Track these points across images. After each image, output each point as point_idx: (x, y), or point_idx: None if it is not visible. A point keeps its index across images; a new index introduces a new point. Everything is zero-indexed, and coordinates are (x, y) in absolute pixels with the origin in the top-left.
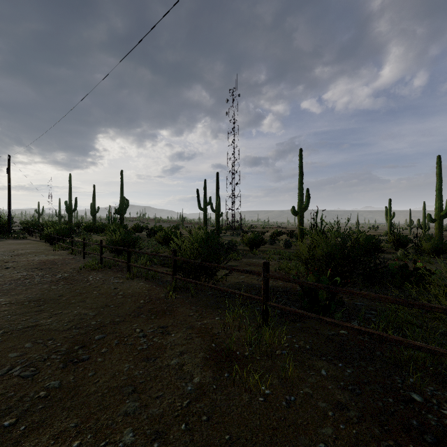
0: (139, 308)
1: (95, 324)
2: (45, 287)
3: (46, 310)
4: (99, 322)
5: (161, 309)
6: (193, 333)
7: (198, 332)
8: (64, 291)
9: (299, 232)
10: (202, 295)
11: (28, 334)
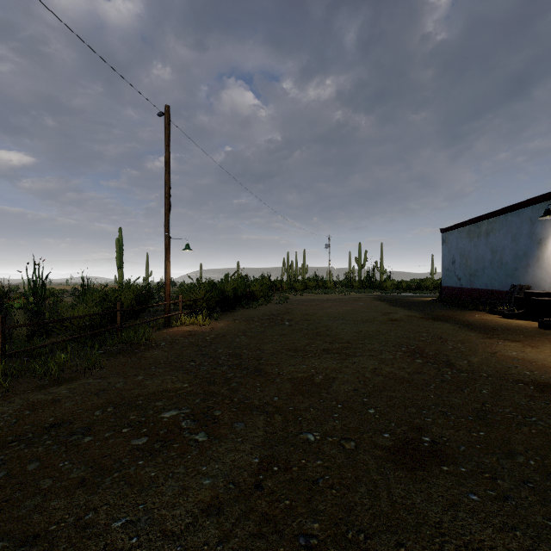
0: None
1: None
2: None
3: None
4: None
5: None
6: None
7: None
8: None
9: None
10: None
11: None
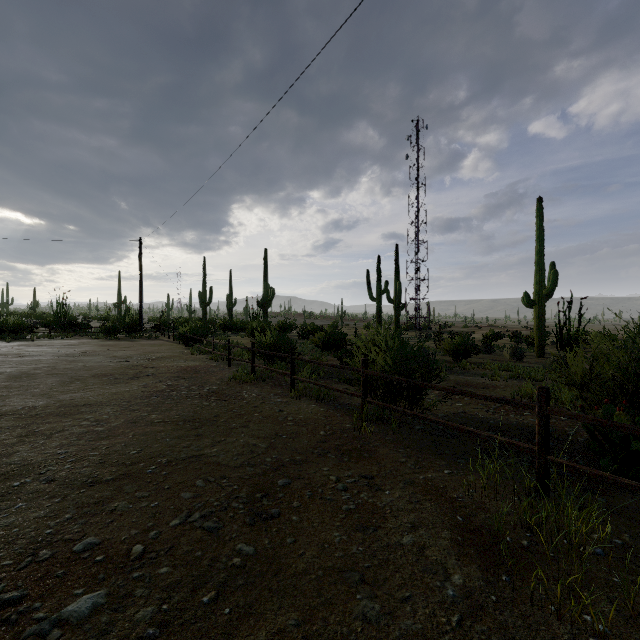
0: (321, 443)
1: (271, 461)
2: (196, 403)
3: (206, 435)
4: (275, 459)
5: (353, 447)
6: (417, 493)
7: (424, 493)
8: (219, 410)
9: (538, 335)
10: (407, 431)
11: (195, 468)
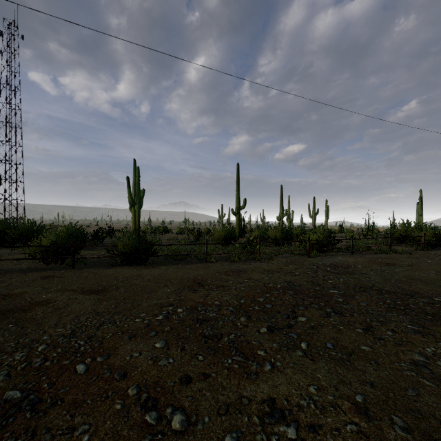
0: None
1: None
2: None
3: None
4: None
5: None
6: None
7: None
8: None
9: (239, 228)
10: None
11: None
